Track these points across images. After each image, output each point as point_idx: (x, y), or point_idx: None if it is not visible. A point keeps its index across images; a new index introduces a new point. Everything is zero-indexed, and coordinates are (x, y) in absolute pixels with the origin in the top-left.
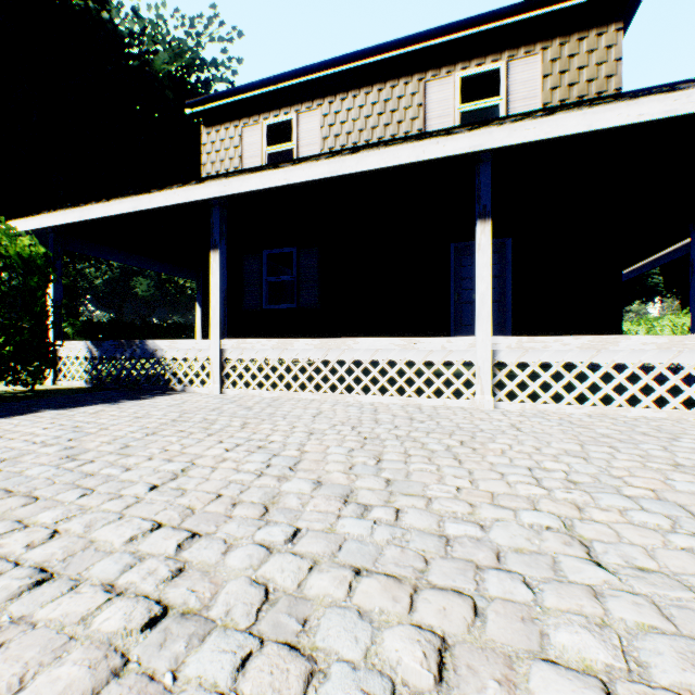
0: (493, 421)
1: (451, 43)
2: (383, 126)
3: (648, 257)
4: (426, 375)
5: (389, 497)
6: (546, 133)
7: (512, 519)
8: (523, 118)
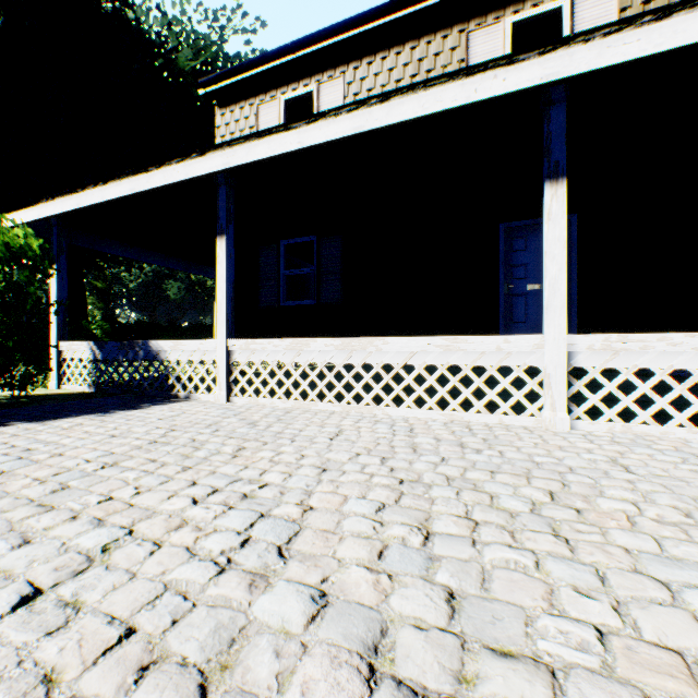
0: (580, 453)
1: None
2: None
3: None
4: (475, 383)
5: (462, 663)
6: (657, 44)
7: None
8: (622, 28)
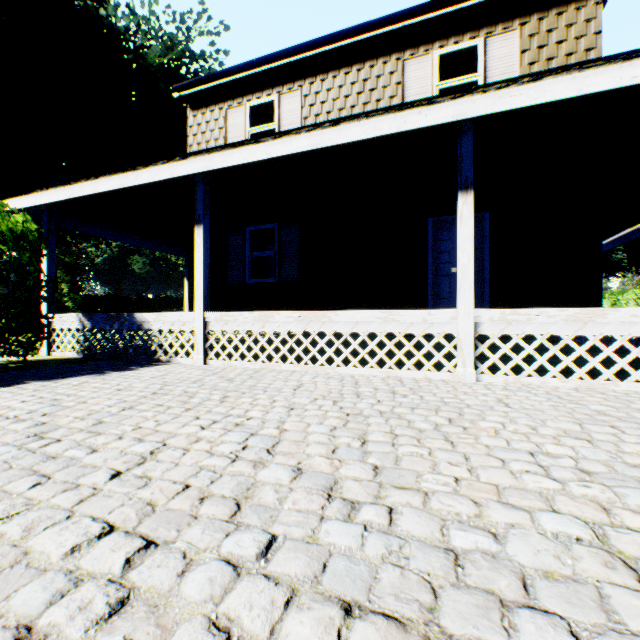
0: (478, 396)
1: (429, 22)
2: (362, 105)
3: (619, 232)
4: (406, 347)
5: (379, 491)
6: (533, 99)
7: (529, 525)
8: (509, 85)
